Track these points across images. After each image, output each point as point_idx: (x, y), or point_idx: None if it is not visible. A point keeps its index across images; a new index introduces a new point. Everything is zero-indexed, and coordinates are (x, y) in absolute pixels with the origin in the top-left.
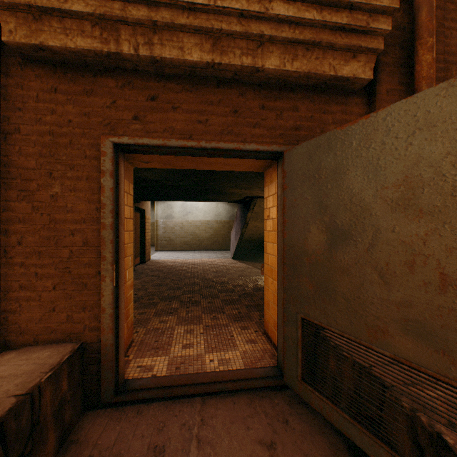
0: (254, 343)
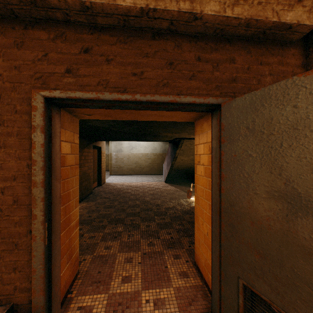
0: (186, 276)
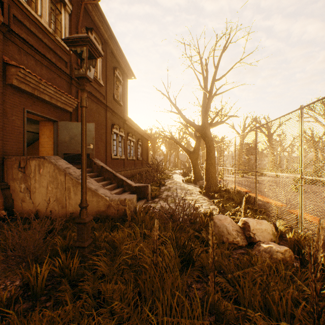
0: None
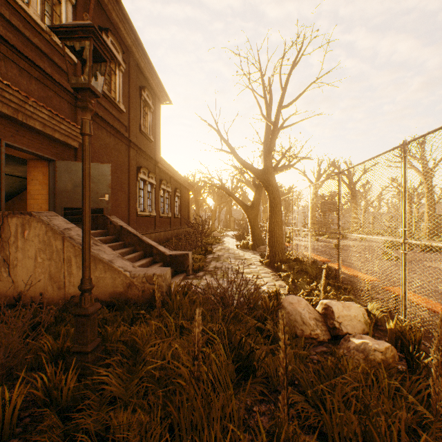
0: None
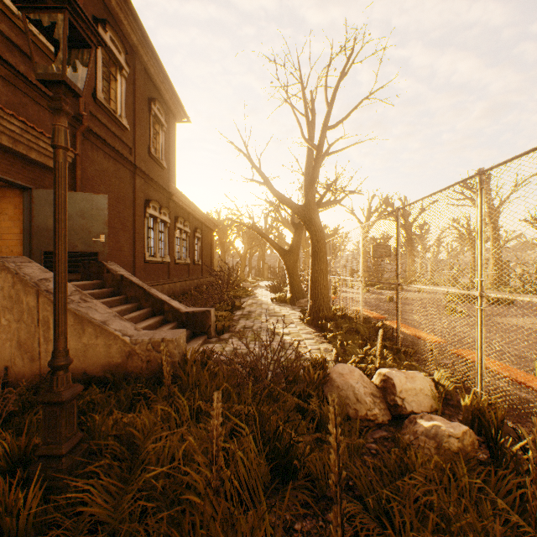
0: None
